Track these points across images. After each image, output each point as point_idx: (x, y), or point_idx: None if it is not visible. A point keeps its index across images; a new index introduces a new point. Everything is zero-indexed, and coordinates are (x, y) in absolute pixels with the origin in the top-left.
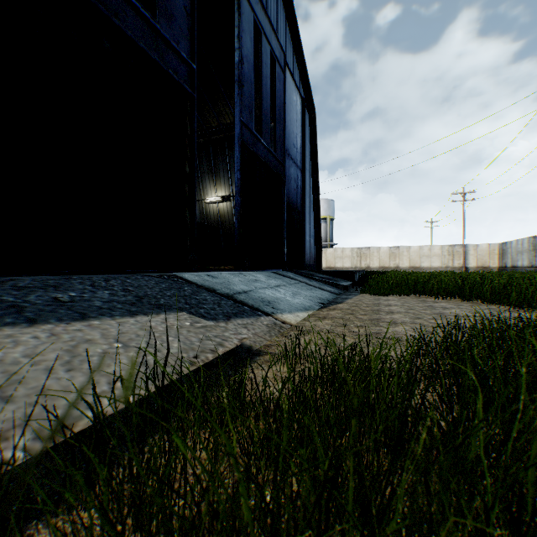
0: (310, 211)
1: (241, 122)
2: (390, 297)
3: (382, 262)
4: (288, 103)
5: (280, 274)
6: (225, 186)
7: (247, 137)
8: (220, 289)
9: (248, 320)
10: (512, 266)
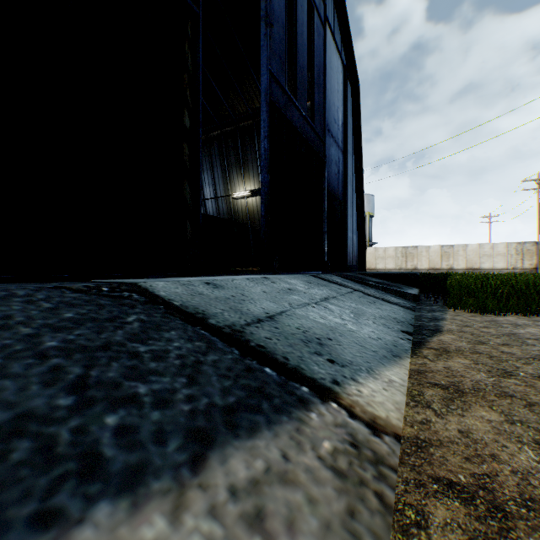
0: (353, 203)
1: (269, 74)
2: (508, 317)
3: (431, 262)
4: (328, 68)
5: (324, 279)
6: (254, 179)
7: (277, 95)
8: (218, 315)
9: (272, 446)
10: None
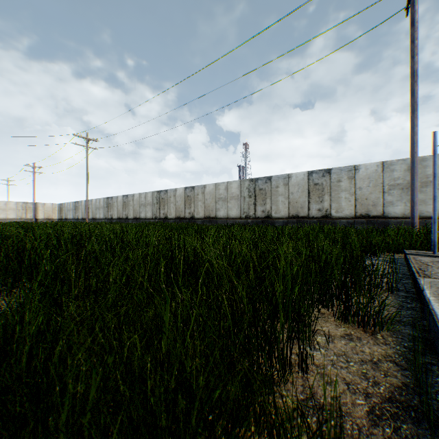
0: None
1: None
2: None
3: None
4: None
5: None
6: None
7: None
8: None
9: None
10: (66, 218)
